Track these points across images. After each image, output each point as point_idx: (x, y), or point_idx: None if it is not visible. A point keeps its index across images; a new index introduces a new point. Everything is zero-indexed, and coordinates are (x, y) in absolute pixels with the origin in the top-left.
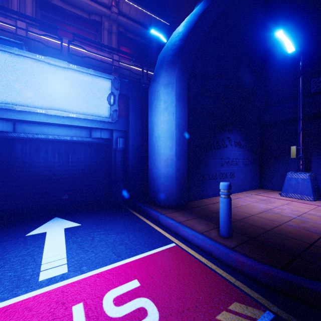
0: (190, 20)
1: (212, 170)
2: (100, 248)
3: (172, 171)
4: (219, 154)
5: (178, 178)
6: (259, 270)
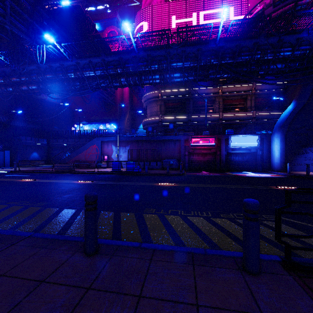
0: (287, 115)
1: (299, 162)
2: (259, 174)
3: (279, 161)
4: (303, 156)
5: (281, 163)
6: (289, 174)
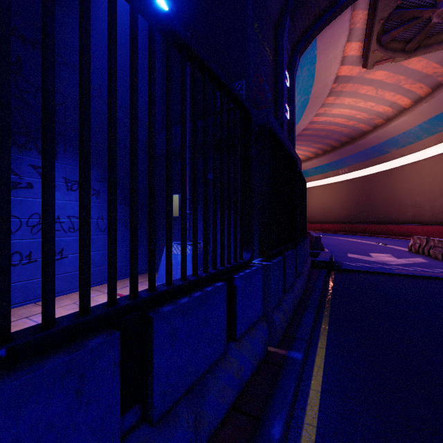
0: None
1: None
2: None
3: None
4: None
5: None
6: None
